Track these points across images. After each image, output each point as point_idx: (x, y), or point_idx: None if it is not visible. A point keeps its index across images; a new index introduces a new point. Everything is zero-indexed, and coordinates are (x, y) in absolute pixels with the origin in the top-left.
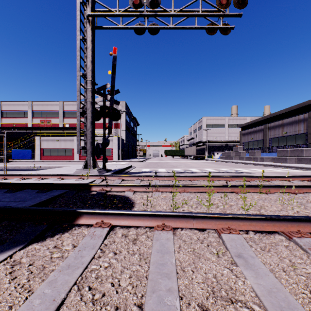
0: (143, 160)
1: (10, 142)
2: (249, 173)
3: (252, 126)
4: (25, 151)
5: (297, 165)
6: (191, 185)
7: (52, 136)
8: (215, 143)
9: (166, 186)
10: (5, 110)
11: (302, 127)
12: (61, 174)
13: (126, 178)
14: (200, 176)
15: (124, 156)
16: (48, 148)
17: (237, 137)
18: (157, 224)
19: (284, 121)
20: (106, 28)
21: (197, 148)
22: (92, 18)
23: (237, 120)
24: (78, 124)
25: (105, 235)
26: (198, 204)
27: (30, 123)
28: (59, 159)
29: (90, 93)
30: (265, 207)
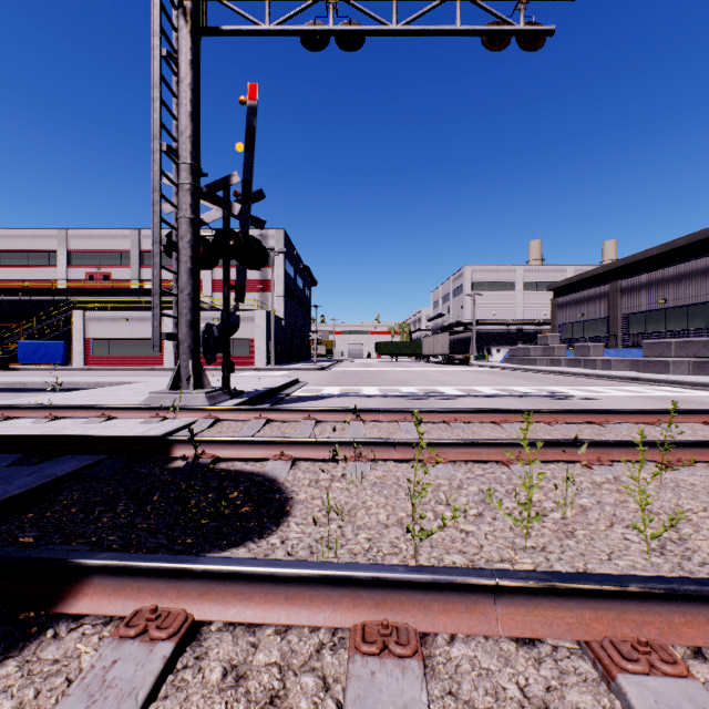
0: (326, 366)
1: (16, 324)
2: (587, 400)
3: (579, 286)
4: (50, 346)
5: (697, 380)
6: (457, 442)
7: (113, 310)
8: (494, 325)
9: (385, 445)
10: (5, 248)
11: (705, 287)
12: (106, 406)
13: (276, 416)
14: (474, 410)
15: (281, 356)
16: (103, 338)
17: (545, 312)
18: (362, 622)
19: (658, 273)
20: (230, 32)
21: (450, 339)
22: (192, 5)
23: (544, 273)
24: (157, 275)
25: (148, 689)
26: (482, 504)
27: (63, 280)
28: (128, 363)
29: (187, 195)
30: (687, 514)
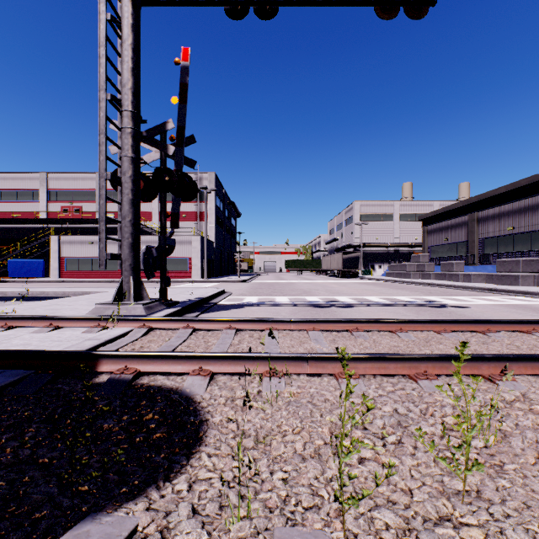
0: (247, 279)
1: (7, 246)
2: (459, 308)
3: (443, 217)
4: (33, 263)
5: None
6: (366, 357)
7: (82, 236)
8: (377, 247)
9: (298, 360)
10: None
11: None
12: (55, 317)
13: (202, 326)
14: (373, 320)
15: (212, 271)
16: (74, 257)
17: (416, 237)
18: None
19: (508, 206)
20: (165, 2)
21: (343, 258)
22: None
23: (415, 207)
24: (103, 204)
25: None
26: (399, 428)
27: (44, 212)
28: (93, 276)
29: (128, 138)
30: None
